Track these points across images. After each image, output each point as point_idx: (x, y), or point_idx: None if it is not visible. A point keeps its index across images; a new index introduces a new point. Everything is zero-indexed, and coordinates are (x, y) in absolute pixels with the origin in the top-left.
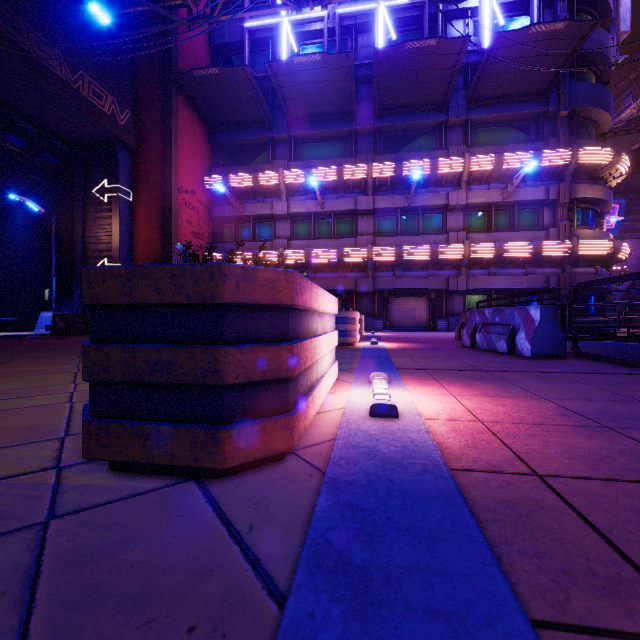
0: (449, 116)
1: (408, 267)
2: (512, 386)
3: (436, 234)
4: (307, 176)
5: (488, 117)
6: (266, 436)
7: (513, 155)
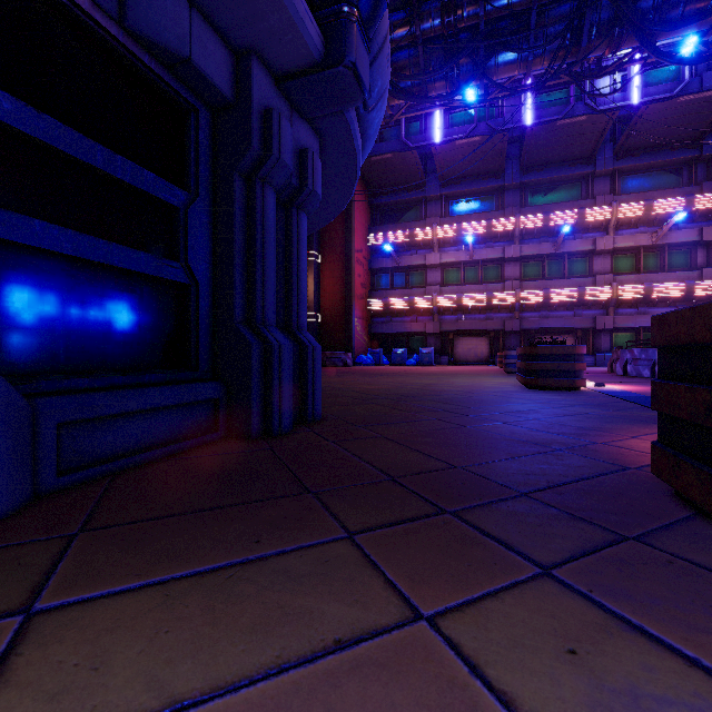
0: (596, 168)
1: (554, 308)
2: (648, 385)
3: (582, 277)
4: (458, 231)
5: (636, 166)
6: (581, 382)
7: (663, 201)
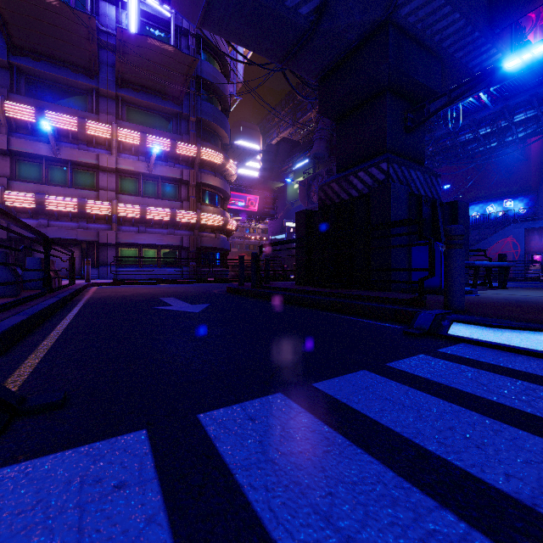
0: (99, 85)
1: (55, 217)
2: None
3: (89, 190)
4: None
5: (137, 100)
6: None
7: (155, 138)
